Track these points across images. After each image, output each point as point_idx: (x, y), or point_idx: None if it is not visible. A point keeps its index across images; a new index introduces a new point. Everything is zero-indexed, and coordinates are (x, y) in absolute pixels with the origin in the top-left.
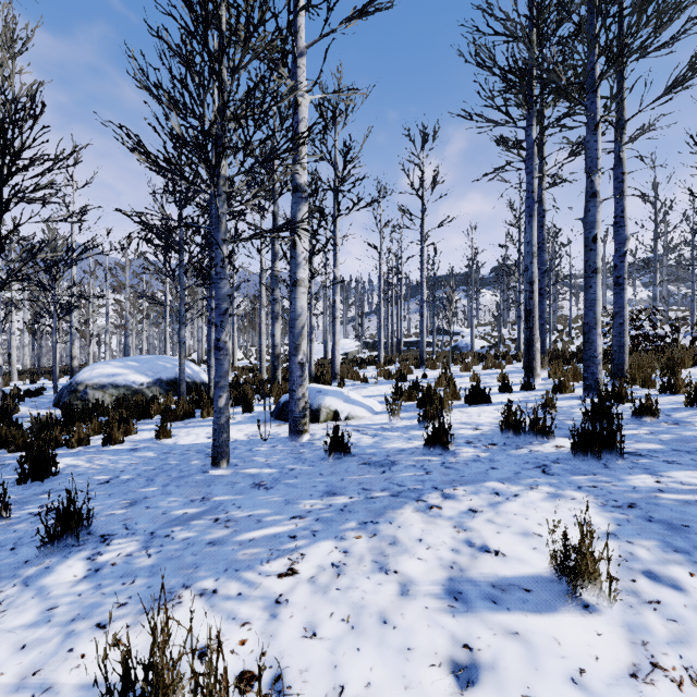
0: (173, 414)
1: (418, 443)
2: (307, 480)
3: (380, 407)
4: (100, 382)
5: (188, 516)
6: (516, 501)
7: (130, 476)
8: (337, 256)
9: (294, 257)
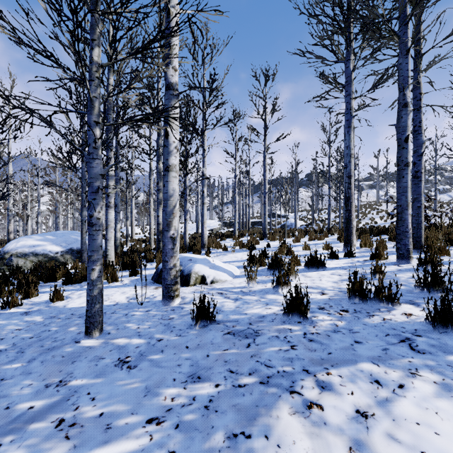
0: (72, 278)
1: (276, 309)
2: (172, 356)
3: (238, 272)
4: (23, 252)
5: (31, 414)
6: (407, 397)
7: (4, 346)
8: (205, 159)
9: (166, 146)
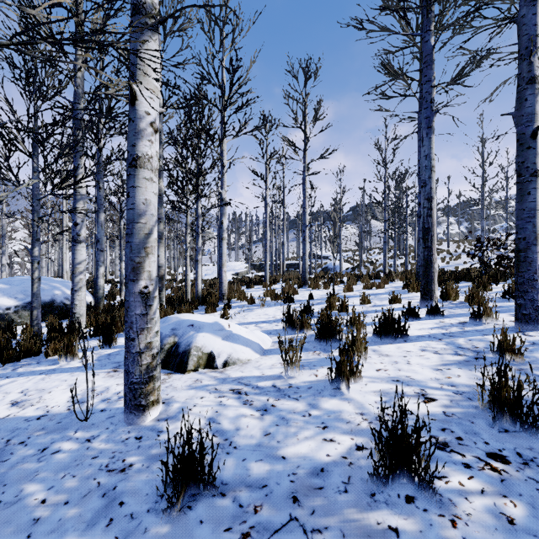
0: (4, 354)
1: (345, 444)
2: None
3: (269, 342)
4: None
5: None
6: None
7: None
8: (224, 178)
9: (132, 119)
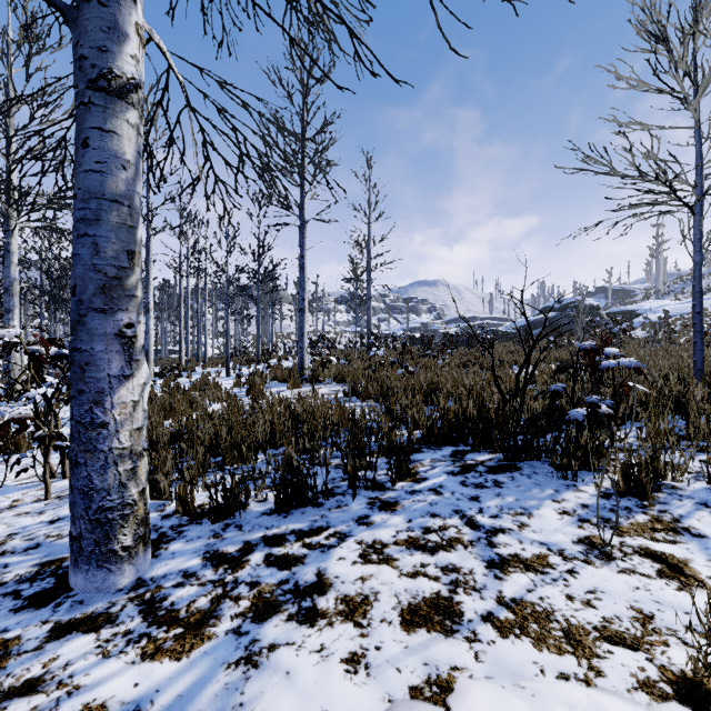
0: None
1: None
2: None
3: None
4: None
5: None
6: None
7: None
8: None
9: None
